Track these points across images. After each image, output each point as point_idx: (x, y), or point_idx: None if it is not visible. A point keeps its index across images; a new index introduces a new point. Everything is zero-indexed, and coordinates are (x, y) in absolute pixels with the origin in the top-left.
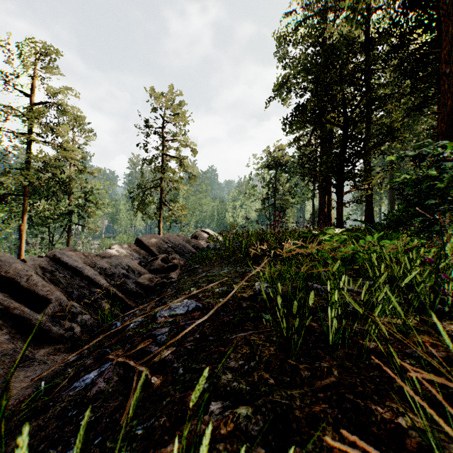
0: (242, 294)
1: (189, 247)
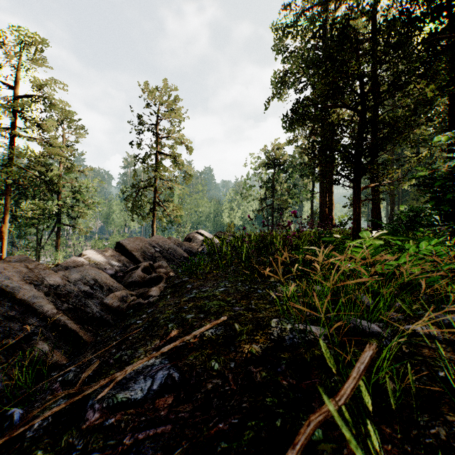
0: (251, 349)
1: (180, 251)
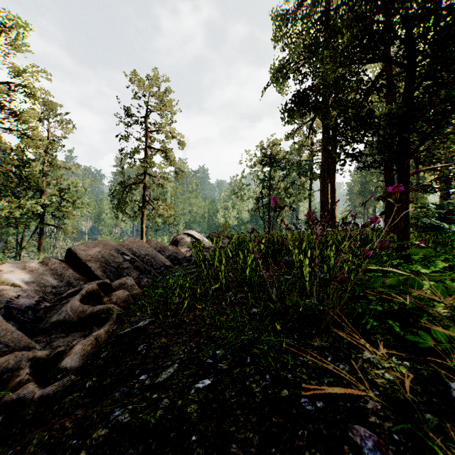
0: None
1: (161, 258)
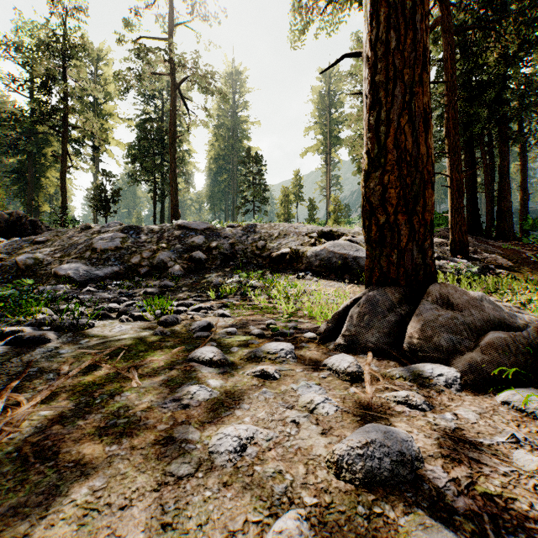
0: None
1: None
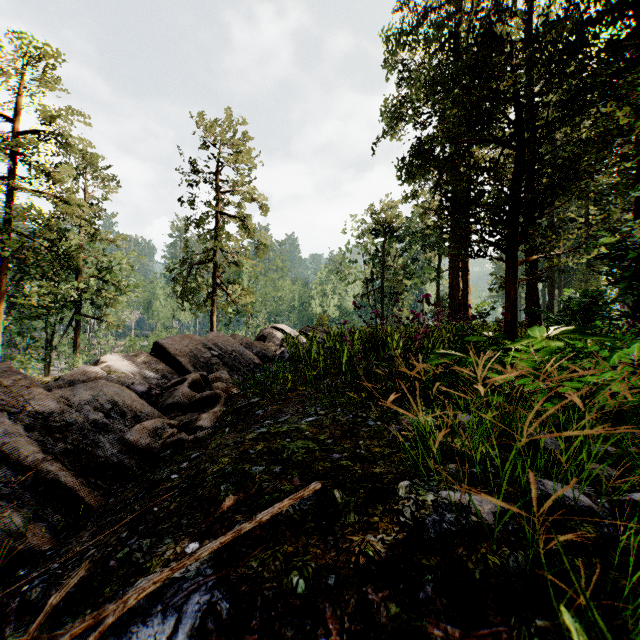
0: (367, 548)
1: (250, 355)
